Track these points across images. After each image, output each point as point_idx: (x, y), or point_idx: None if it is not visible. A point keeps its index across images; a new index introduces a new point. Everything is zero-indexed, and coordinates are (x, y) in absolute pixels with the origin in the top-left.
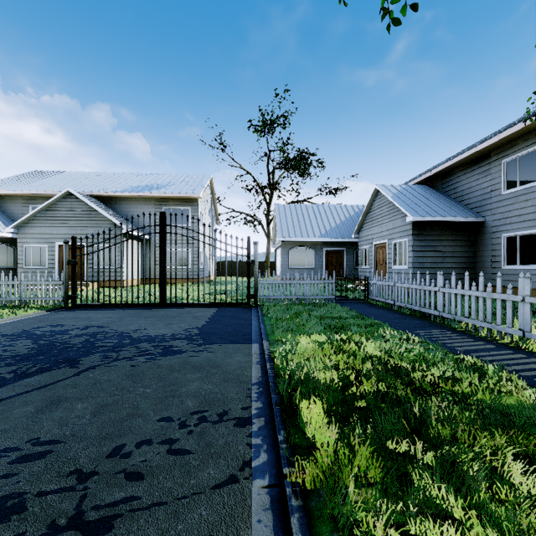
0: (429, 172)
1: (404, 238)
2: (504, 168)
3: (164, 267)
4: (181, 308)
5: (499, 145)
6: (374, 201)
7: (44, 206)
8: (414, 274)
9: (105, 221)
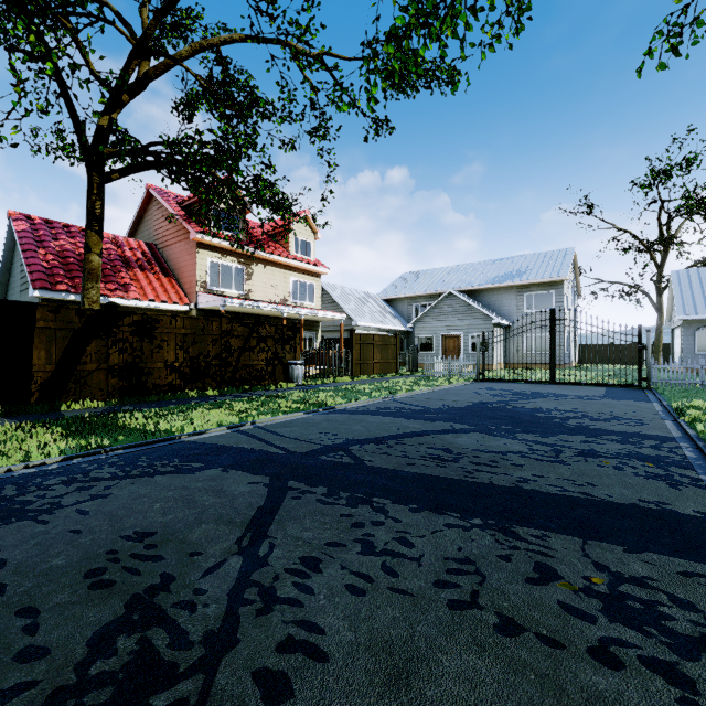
0: None
1: None
2: None
3: (553, 353)
4: (570, 385)
5: None
6: None
7: (432, 305)
8: None
9: (477, 313)
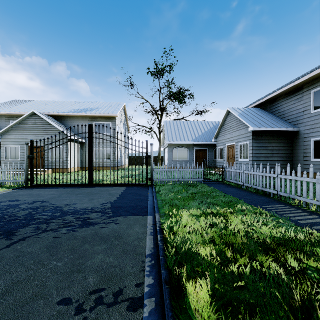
0: (261, 99)
1: (247, 141)
2: (312, 96)
3: (91, 160)
4: (102, 187)
5: (309, 81)
6: (226, 118)
7: (18, 121)
8: (253, 164)
9: (56, 131)
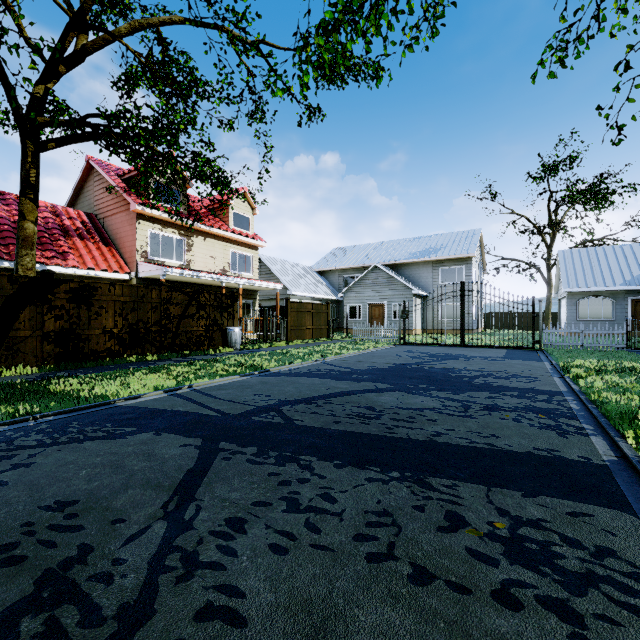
0: None
1: None
2: None
3: (463, 320)
4: (477, 348)
5: None
6: None
7: (360, 277)
8: None
9: (399, 285)
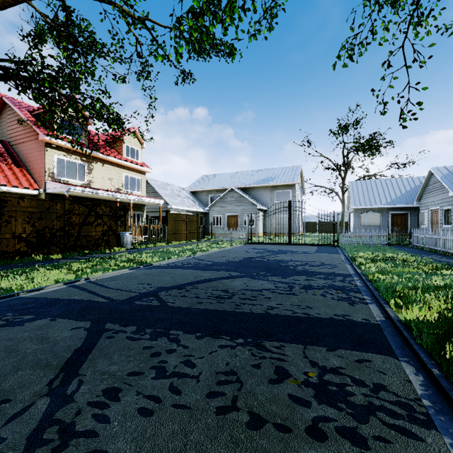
0: None
1: (450, 206)
2: None
3: (290, 226)
4: (299, 245)
5: None
6: (430, 178)
7: (221, 196)
8: None
9: (248, 202)
